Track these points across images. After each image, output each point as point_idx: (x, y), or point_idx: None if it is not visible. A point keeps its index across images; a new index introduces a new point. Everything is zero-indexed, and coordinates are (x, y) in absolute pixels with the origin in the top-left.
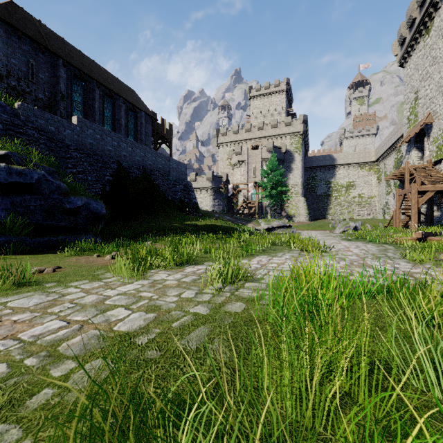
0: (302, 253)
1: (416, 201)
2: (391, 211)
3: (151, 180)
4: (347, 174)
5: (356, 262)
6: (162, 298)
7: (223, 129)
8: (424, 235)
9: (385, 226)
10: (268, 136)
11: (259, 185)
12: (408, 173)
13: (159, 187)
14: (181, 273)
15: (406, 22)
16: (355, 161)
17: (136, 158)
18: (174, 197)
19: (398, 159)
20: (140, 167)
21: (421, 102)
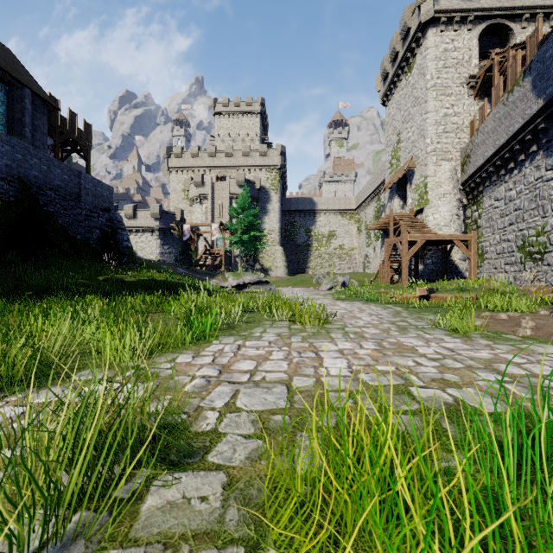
0: (294, 327)
1: (407, 252)
2: (371, 265)
3: (38, 203)
4: (328, 222)
5: (385, 342)
6: None
7: (176, 147)
8: (429, 292)
9: (371, 281)
10: (238, 166)
11: (226, 228)
12: (392, 221)
13: (56, 218)
14: None
15: (390, 55)
16: (336, 208)
17: (1, 160)
18: (88, 236)
19: (378, 208)
20: (12, 177)
21: (403, 146)
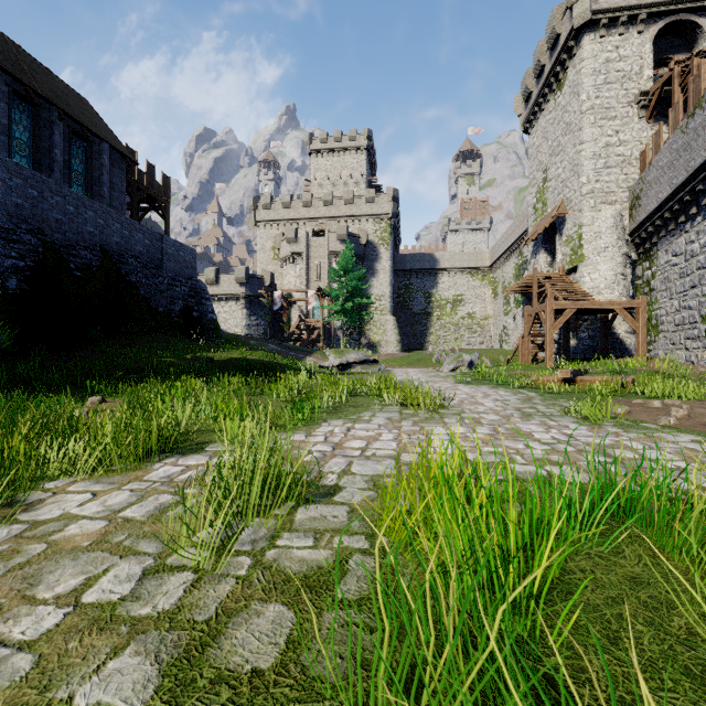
0: (406, 412)
1: (552, 324)
2: (510, 338)
3: (120, 273)
4: (453, 284)
5: (501, 428)
6: None
7: (265, 197)
8: (573, 374)
9: (507, 360)
10: (339, 217)
11: (325, 294)
12: (536, 284)
13: (138, 289)
14: (134, 484)
15: (533, 69)
16: (464, 265)
17: (85, 227)
18: (171, 308)
19: (519, 265)
20: (94, 246)
21: (551, 185)
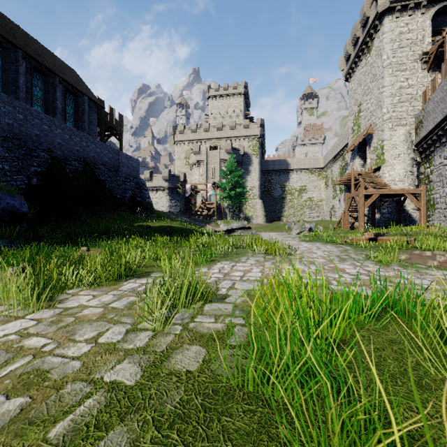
0: (268, 257)
1: (363, 204)
2: (337, 214)
3: (94, 174)
4: (299, 179)
5: (326, 266)
6: (61, 349)
7: (180, 126)
8: (375, 235)
9: (334, 227)
10: (226, 137)
11: (218, 186)
12: (353, 178)
13: (105, 184)
14: (114, 292)
15: (351, 40)
16: (306, 167)
17: (74, 147)
18: (124, 195)
19: (343, 166)
20: (80, 158)
21: (363, 115)
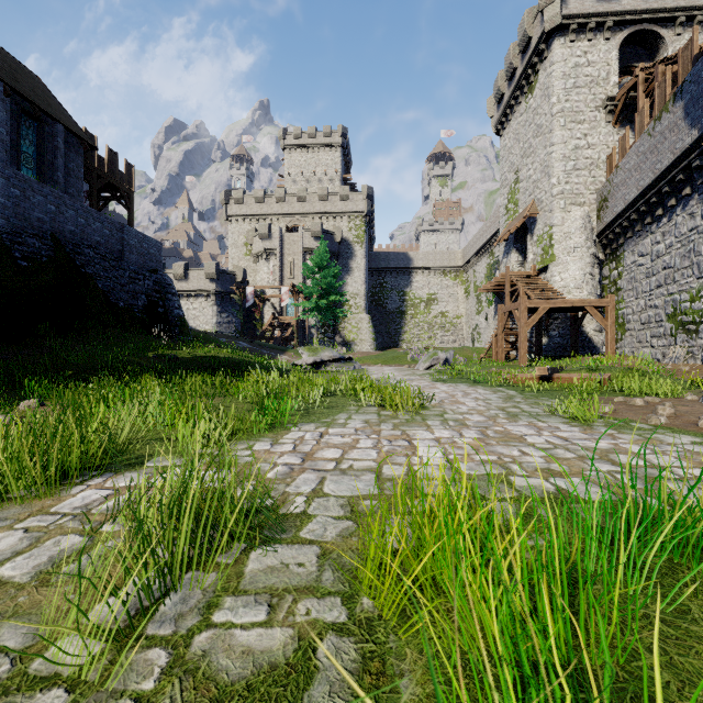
0: (384, 413)
1: (525, 322)
2: (482, 337)
3: (74, 264)
4: (427, 283)
5: (490, 430)
6: None
7: (237, 191)
8: (551, 372)
9: (481, 358)
10: (314, 213)
11: (299, 291)
12: (509, 283)
13: (95, 282)
14: (34, 520)
15: (505, 71)
16: (437, 265)
17: (32, 213)
18: (133, 303)
19: (491, 265)
20: (44, 234)
21: (522, 186)
